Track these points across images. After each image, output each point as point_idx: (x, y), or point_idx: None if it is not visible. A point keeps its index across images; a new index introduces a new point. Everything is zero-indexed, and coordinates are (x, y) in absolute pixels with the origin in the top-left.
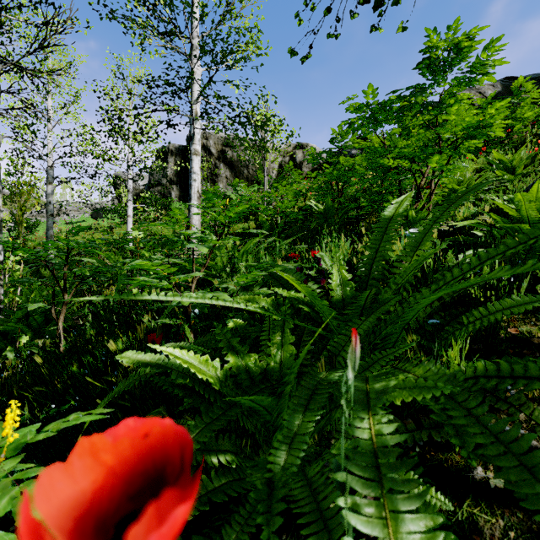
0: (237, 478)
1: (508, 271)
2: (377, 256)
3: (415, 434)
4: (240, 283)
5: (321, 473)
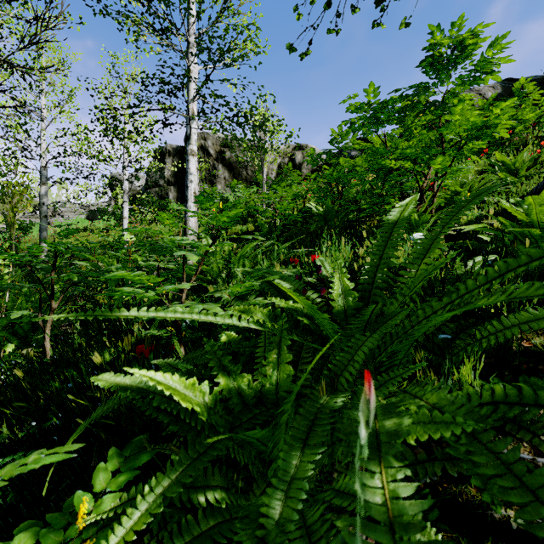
0: (227, 518)
1: (540, 289)
2: (381, 263)
3: (427, 467)
4: (234, 292)
5: (322, 520)
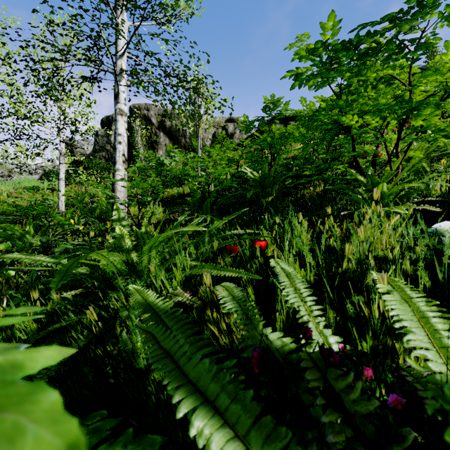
0: None
1: None
2: None
3: None
4: None
5: None
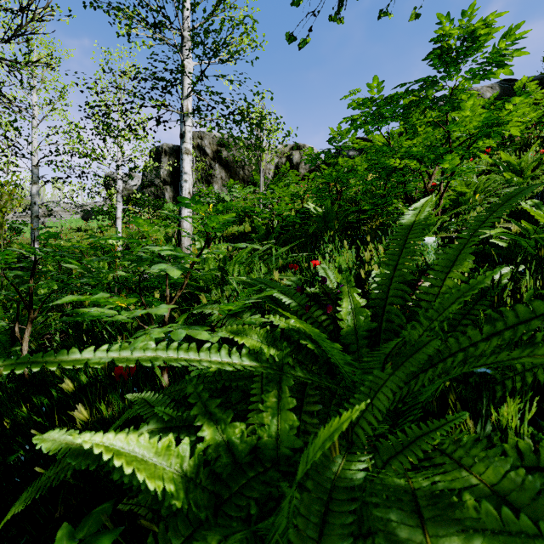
0: None
1: None
2: (395, 275)
3: None
4: (226, 310)
5: None
